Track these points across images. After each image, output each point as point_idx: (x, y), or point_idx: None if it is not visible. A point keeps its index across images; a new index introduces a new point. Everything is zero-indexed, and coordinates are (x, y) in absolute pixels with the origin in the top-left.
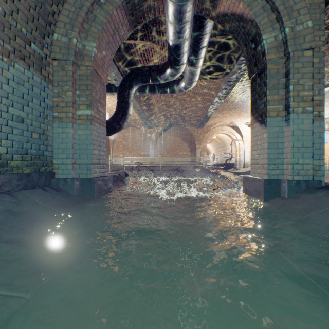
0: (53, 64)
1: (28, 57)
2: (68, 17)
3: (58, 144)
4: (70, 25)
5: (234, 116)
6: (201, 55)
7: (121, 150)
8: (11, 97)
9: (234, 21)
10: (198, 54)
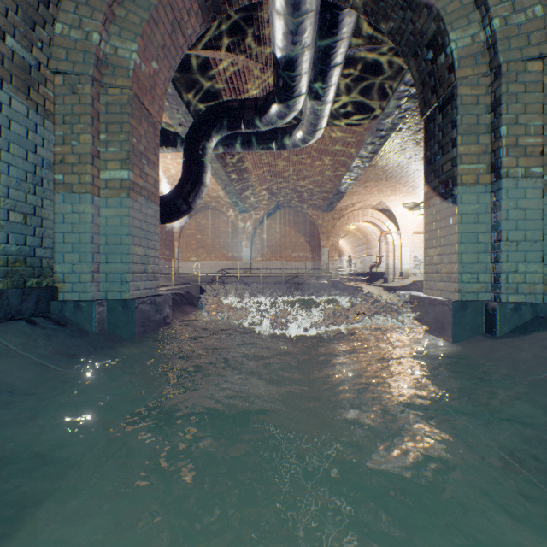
0: (54, 81)
1: None
2: None
3: (65, 234)
4: (86, 8)
5: (385, 192)
6: (332, 80)
7: (194, 250)
8: None
9: (395, 11)
10: (327, 78)
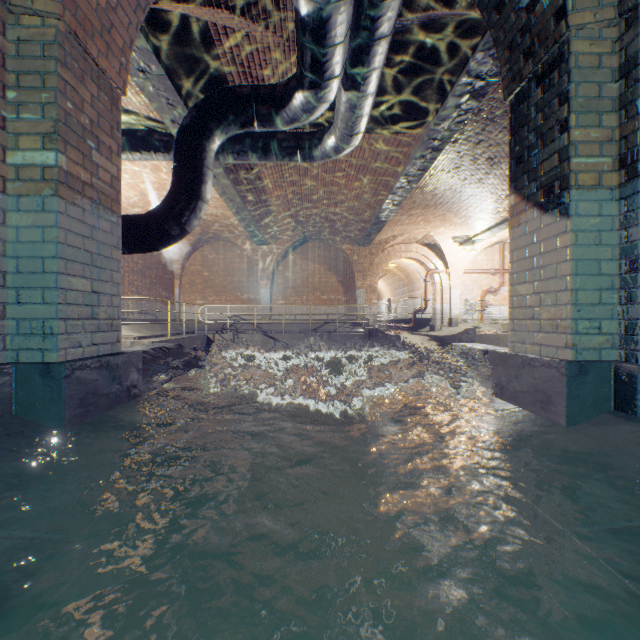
0: None
1: None
2: None
3: None
4: None
5: (432, 222)
6: (375, 61)
7: (199, 291)
8: None
9: None
10: (370, 57)
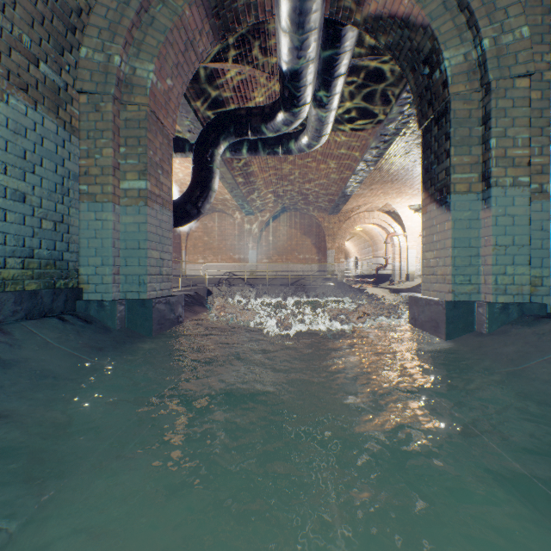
0: (79, 100)
1: (33, 86)
2: (106, 18)
3: (89, 239)
4: (108, 33)
5: (390, 194)
6: (336, 89)
7: (201, 252)
8: (3, 157)
9: (393, 29)
10: (331, 88)
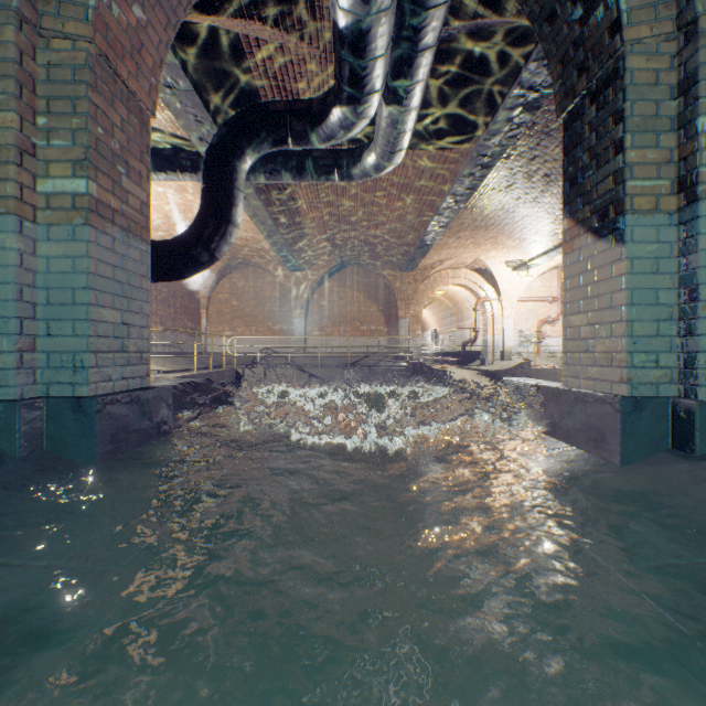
0: None
1: None
2: None
3: None
4: None
5: (483, 245)
6: (419, 73)
7: (228, 321)
8: None
9: None
10: (413, 69)
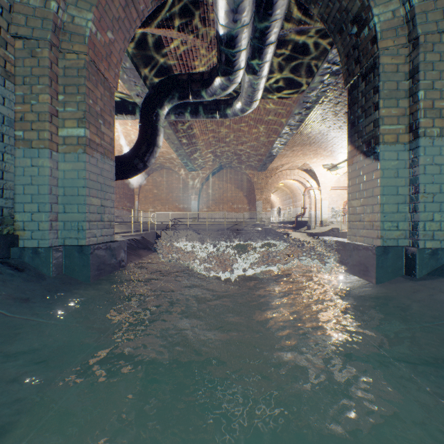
0: (14, 45)
1: None
2: None
3: (24, 186)
4: None
5: (308, 155)
6: (267, 57)
7: (151, 202)
8: None
9: None
10: (263, 55)
